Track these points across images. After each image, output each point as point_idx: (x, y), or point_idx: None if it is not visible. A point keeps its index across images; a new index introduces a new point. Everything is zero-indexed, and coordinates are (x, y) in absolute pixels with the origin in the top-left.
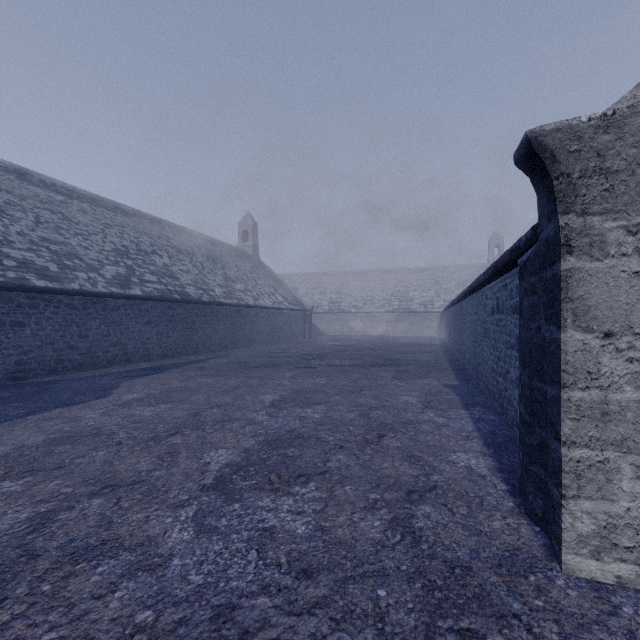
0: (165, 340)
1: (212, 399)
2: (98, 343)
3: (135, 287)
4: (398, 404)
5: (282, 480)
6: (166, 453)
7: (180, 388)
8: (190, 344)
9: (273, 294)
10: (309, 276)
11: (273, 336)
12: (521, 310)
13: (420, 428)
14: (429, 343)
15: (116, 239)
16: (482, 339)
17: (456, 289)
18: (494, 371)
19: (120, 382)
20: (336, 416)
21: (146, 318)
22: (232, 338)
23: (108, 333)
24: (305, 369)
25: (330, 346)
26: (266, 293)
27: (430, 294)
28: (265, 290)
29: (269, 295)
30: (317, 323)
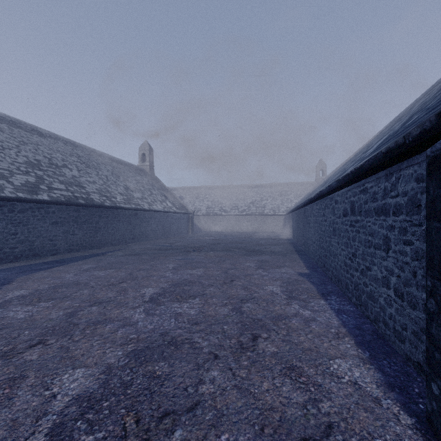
0: (71, 237)
1: (96, 294)
2: (5, 241)
3: (43, 193)
4: (265, 295)
5: (140, 427)
6: (8, 380)
7: (70, 282)
8: (94, 240)
9: (164, 201)
10: (192, 189)
11: (164, 233)
12: (437, 210)
13: (290, 324)
14: (278, 237)
15: (30, 154)
16: (330, 236)
17: (295, 199)
18: (347, 265)
19: (16, 277)
20: (210, 312)
21: (53, 219)
22: (130, 234)
23: (15, 232)
24: (186, 260)
25: (207, 240)
26: (159, 200)
27: (277, 202)
28: (158, 198)
29: (161, 202)
30: (197, 223)
